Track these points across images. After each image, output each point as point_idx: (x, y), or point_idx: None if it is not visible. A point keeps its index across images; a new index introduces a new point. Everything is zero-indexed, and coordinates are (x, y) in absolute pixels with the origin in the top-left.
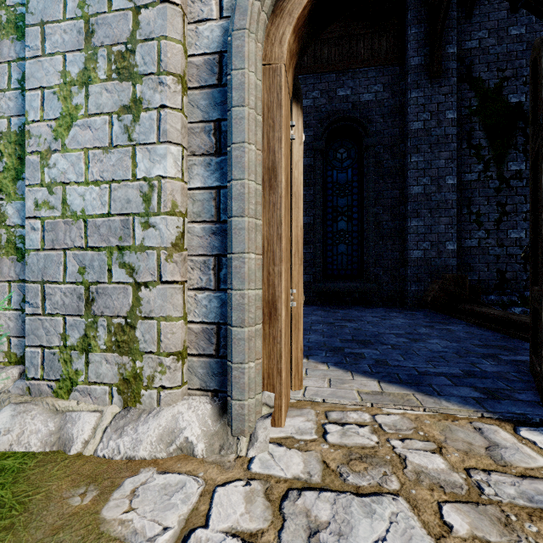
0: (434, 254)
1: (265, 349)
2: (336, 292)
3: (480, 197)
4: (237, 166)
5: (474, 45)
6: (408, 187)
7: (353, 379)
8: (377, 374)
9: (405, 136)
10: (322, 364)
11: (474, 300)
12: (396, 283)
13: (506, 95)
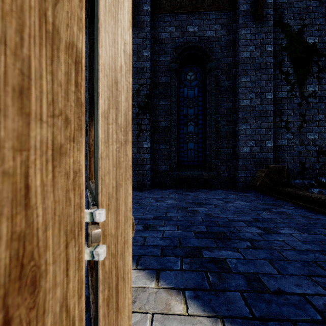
0: (258, 149)
1: None
2: (187, 178)
3: (288, 109)
4: None
5: (284, 0)
6: (239, 100)
7: None
8: None
9: (237, 63)
10: (177, 295)
11: (291, 184)
12: (230, 171)
13: (305, 37)
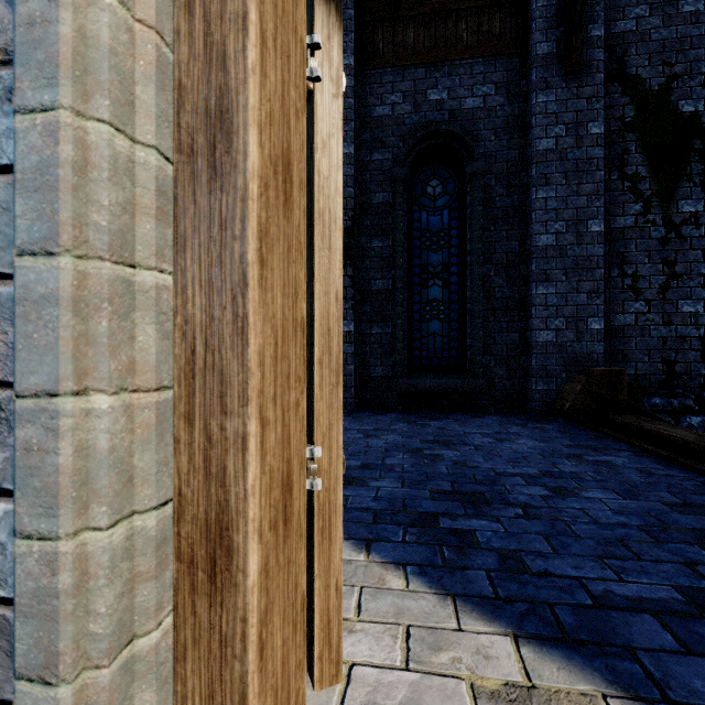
0: (572, 335)
1: (199, 672)
2: (426, 392)
3: (638, 251)
4: (29, 58)
5: (629, 27)
6: (533, 235)
7: (459, 630)
8: (510, 607)
9: (528, 160)
10: (396, 570)
11: (636, 408)
12: (515, 379)
13: (675, 101)
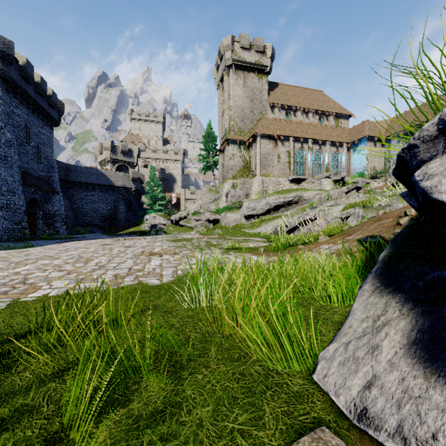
0: None
1: None
2: None
3: None
4: None
5: None
6: None
7: None
8: None
9: None
10: None
11: None
12: None
13: None
